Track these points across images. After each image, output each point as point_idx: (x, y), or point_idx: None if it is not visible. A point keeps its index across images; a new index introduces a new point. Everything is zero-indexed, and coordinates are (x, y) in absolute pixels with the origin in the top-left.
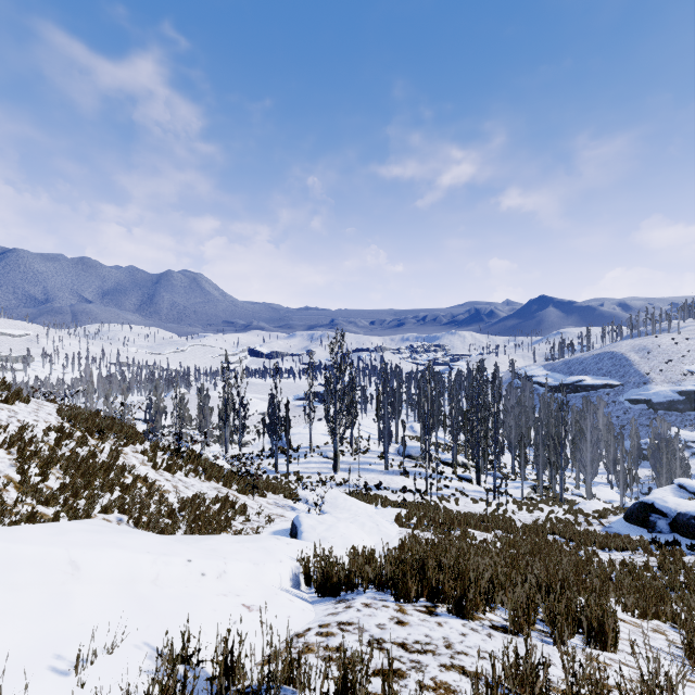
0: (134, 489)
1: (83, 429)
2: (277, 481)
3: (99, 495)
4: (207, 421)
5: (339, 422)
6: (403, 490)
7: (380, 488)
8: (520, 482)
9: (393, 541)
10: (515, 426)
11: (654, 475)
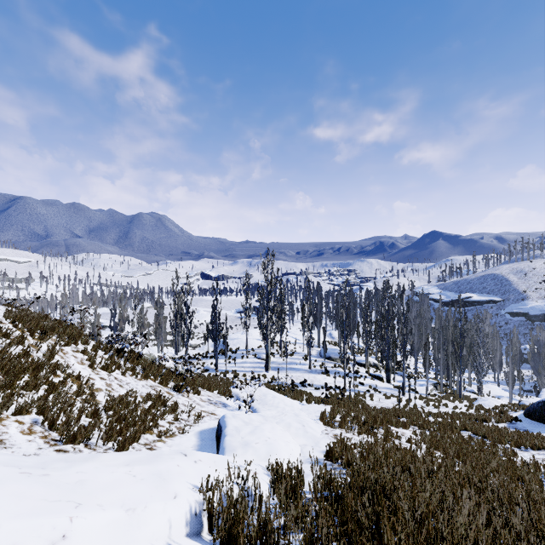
0: (60, 388)
1: (24, 329)
2: (216, 378)
3: (20, 395)
4: (162, 328)
5: (270, 329)
6: (326, 388)
7: (305, 385)
8: (423, 380)
9: (320, 444)
10: (417, 333)
11: (533, 375)
